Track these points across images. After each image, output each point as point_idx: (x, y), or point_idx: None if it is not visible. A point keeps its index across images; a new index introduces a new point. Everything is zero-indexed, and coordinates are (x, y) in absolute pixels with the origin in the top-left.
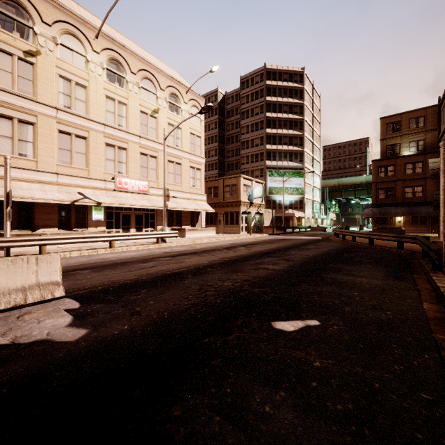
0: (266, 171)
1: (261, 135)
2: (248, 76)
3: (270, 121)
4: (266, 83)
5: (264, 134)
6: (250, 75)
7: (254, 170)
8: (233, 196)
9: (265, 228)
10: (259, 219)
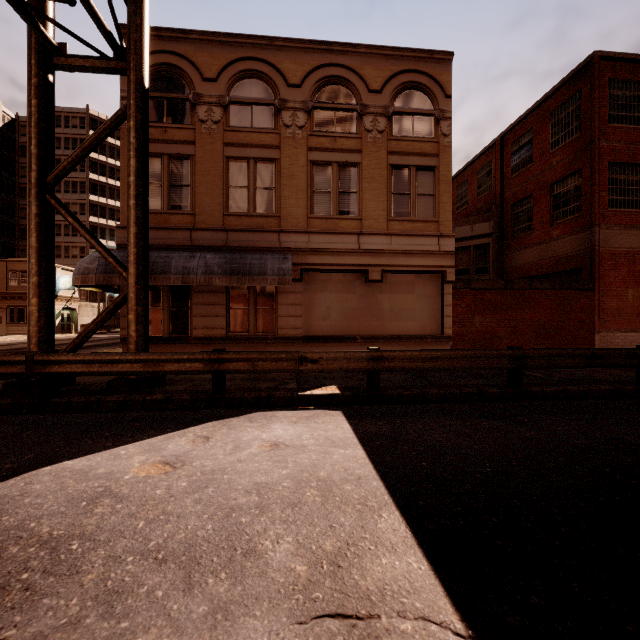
0: (90, 251)
1: (81, 200)
2: (60, 112)
3: (97, 186)
4: (90, 133)
5: (87, 201)
6: (64, 111)
7: (71, 246)
8: (23, 286)
9: (83, 327)
10: (69, 316)
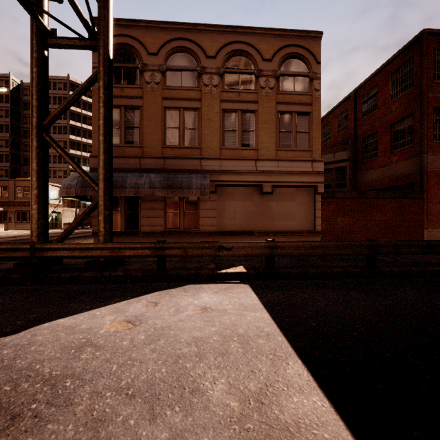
0: (70, 173)
1: (64, 139)
2: (50, 79)
3: (75, 129)
4: (70, 93)
5: (68, 139)
6: (53, 79)
7: (57, 170)
8: (26, 197)
9: (65, 225)
10: (56, 217)
